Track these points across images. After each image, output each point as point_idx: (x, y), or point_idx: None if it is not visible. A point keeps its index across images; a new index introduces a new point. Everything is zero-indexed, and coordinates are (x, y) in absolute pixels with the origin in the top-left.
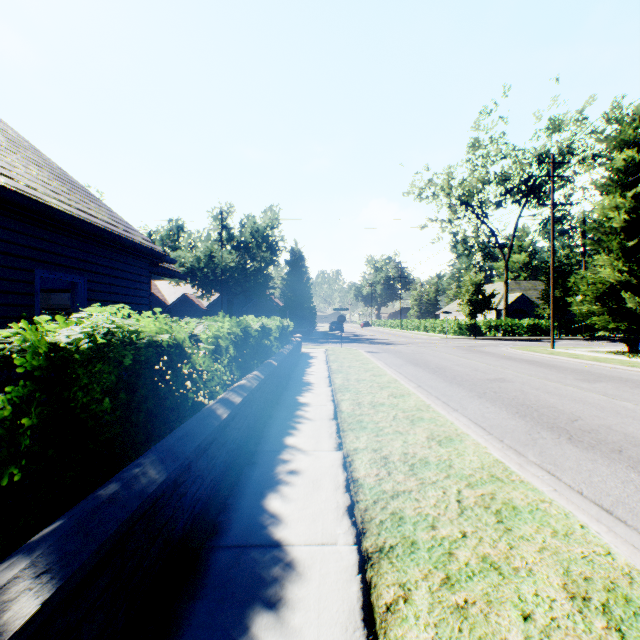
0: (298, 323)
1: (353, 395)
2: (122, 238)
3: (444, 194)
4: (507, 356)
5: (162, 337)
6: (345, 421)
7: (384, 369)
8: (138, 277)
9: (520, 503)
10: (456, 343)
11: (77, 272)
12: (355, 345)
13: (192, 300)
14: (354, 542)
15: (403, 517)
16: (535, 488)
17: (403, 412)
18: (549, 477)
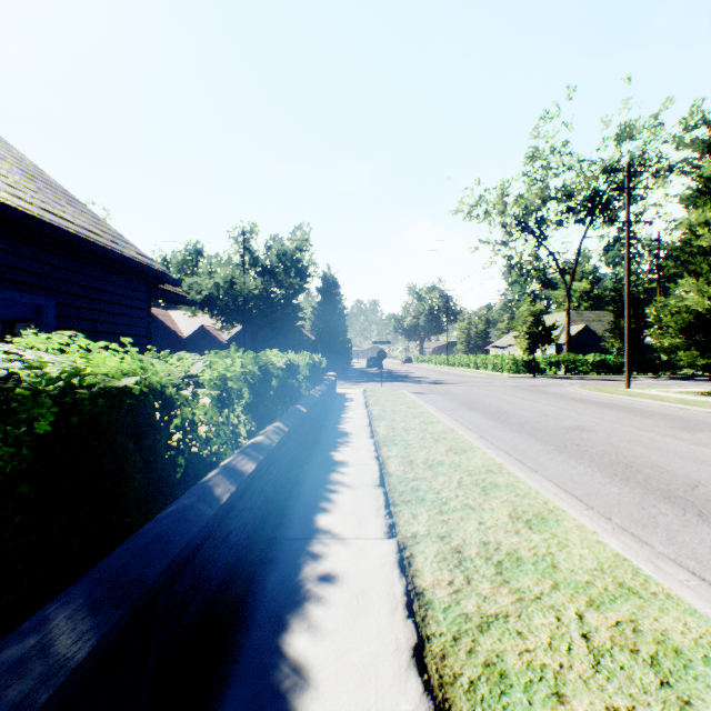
0: (331, 359)
1: (402, 450)
2: (104, 249)
3: (497, 213)
4: (577, 398)
5: (121, 382)
6: (395, 489)
7: (436, 415)
8: (130, 301)
9: (683, 641)
10: (513, 382)
11: (40, 292)
12: (397, 384)
13: (211, 333)
14: None
15: (505, 673)
16: (694, 610)
17: (469, 475)
18: (698, 583)
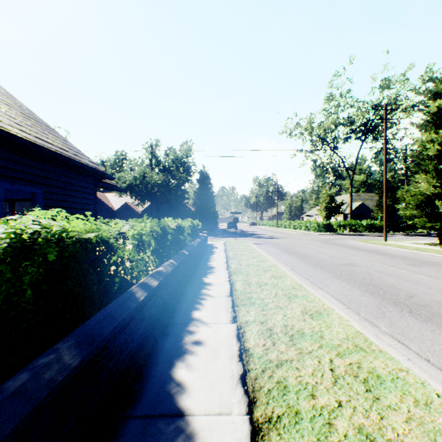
0: (205, 223)
1: (244, 276)
2: (71, 159)
3: (307, 133)
4: (353, 247)
5: (87, 235)
6: (238, 298)
7: (266, 256)
8: (85, 189)
9: (382, 372)
10: (316, 237)
11: (35, 185)
12: (245, 239)
13: (131, 207)
14: (246, 412)
15: (287, 386)
16: (392, 357)
17: (282, 290)
18: (400, 346)
